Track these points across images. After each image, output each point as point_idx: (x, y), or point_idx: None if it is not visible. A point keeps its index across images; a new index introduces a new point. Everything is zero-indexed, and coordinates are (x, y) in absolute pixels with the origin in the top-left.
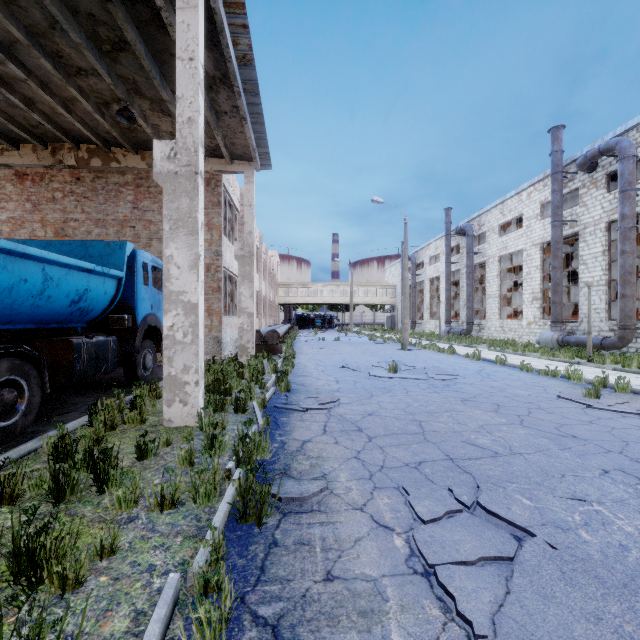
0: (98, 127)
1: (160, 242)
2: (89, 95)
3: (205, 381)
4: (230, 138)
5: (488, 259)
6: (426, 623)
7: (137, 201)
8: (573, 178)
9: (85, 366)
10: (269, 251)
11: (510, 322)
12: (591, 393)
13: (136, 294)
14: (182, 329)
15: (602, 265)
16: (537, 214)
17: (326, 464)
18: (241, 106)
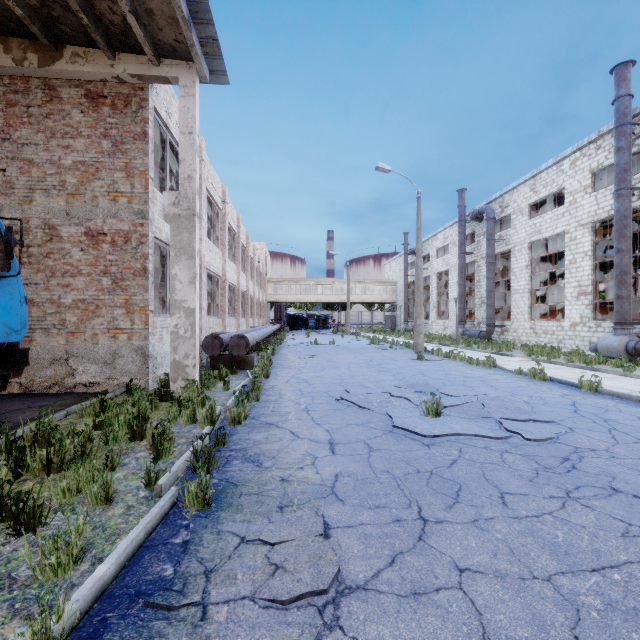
0: None
1: (47, 195)
2: None
3: None
4: None
5: (514, 247)
6: None
7: (9, 128)
8: None
9: None
10: (256, 243)
11: (545, 323)
12: None
13: None
14: None
15: None
16: (586, 186)
17: None
18: None
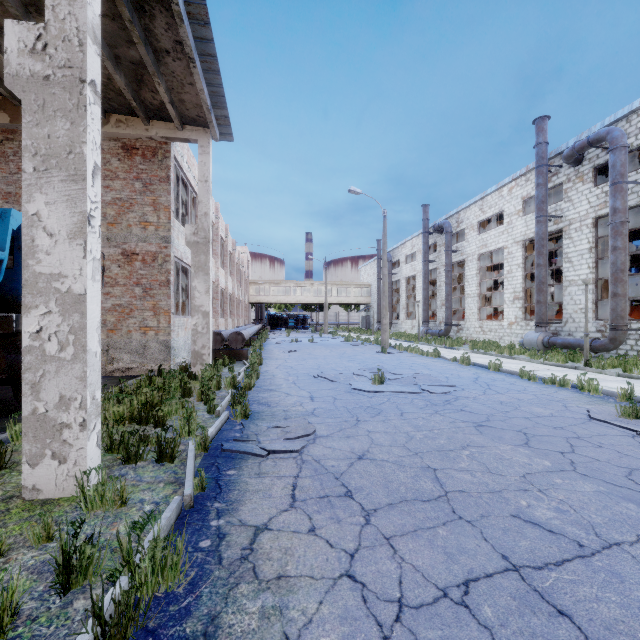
0: None
1: None
2: None
3: (129, 406)
4: (177, 92)
5: (467, 257)
6: None
7: None
8: (557, 172)
9: None
10: (239, 247)
11: (490, 322)
12: (628, 412)
13: None
14: (57, 337)
15: (589, 263)
16: (519, 210)
17: (293, 603)
18: (185, 38)
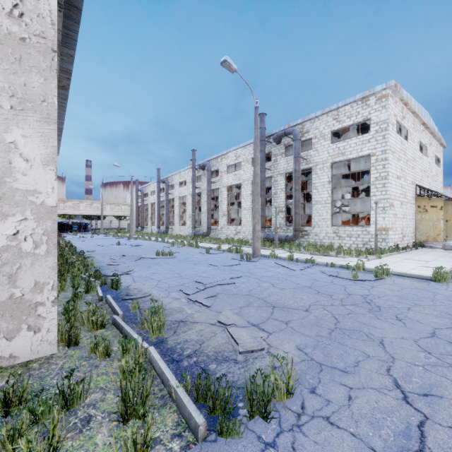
0: None
1: None
2: None
3: None
4: None
5: (175, 197)
6: (109, 260)
7: None
8: (200, 170)
9: None
10: None
11: (182, 227)
12: (173, 245)
13: None
14: None
15: (206, 206)
16: (190, 181)
17: (94, 256)
18: None
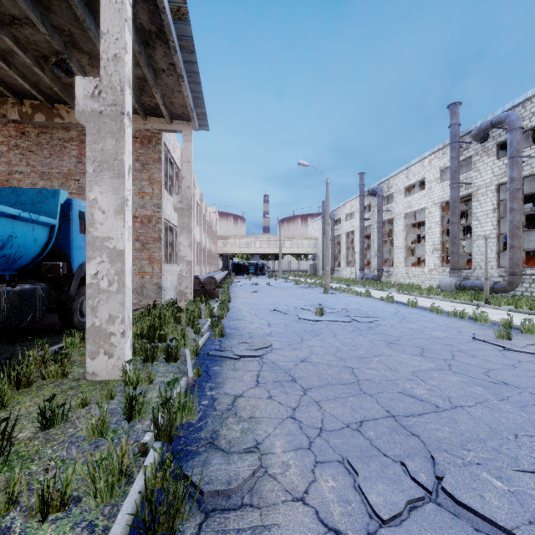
0: (40, 82)
1: None
2: (26, 47)
3: (140, 327)
4: (169, 97)
5: (395, 216)
6: None
7: (81, 156)
8: (468, 147)
9: (5, 316)
10: (209, 208)
11: (414, 269)
12: (503, 335)
13: (71, 242)
14: (107, 277)
15: (492, 221)
16: (437, 178)
17: (259, 428)
18: (177, 63)
